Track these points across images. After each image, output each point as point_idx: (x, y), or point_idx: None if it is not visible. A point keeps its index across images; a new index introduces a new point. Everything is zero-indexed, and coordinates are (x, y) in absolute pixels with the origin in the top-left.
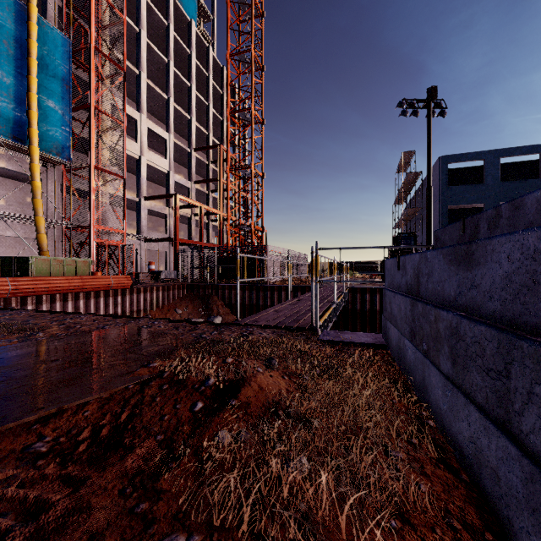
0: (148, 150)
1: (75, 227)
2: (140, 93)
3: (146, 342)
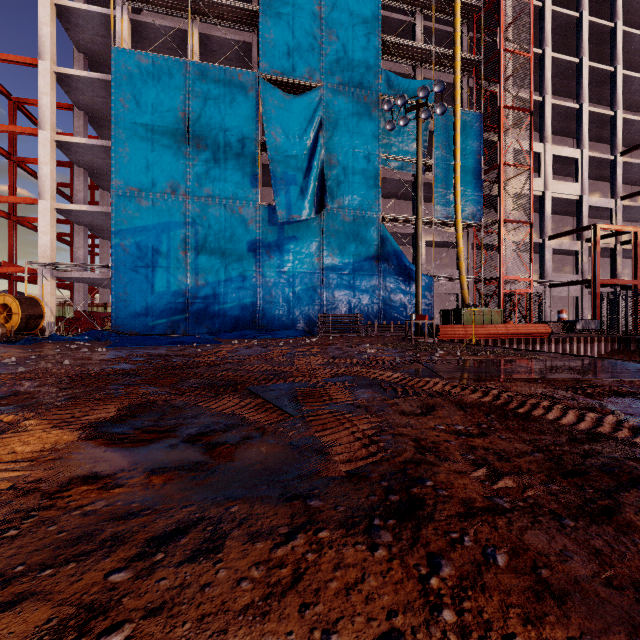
0: (552, 180)
1: (484, 280)
2: (544, 121)
3: (639, 368)
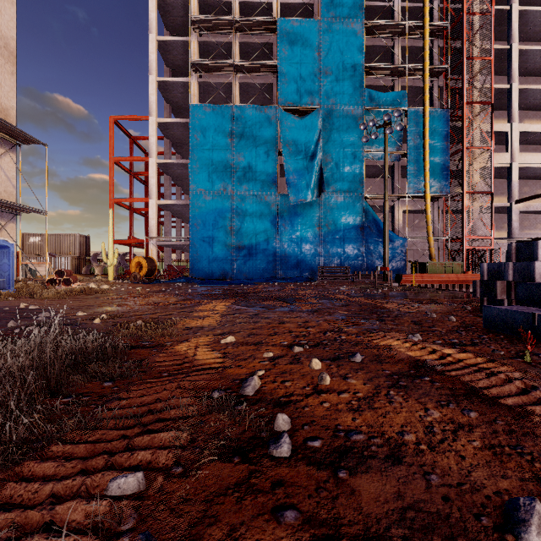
0: (520, 153)
1: (451, 239)
2: (510, 104)
3: None
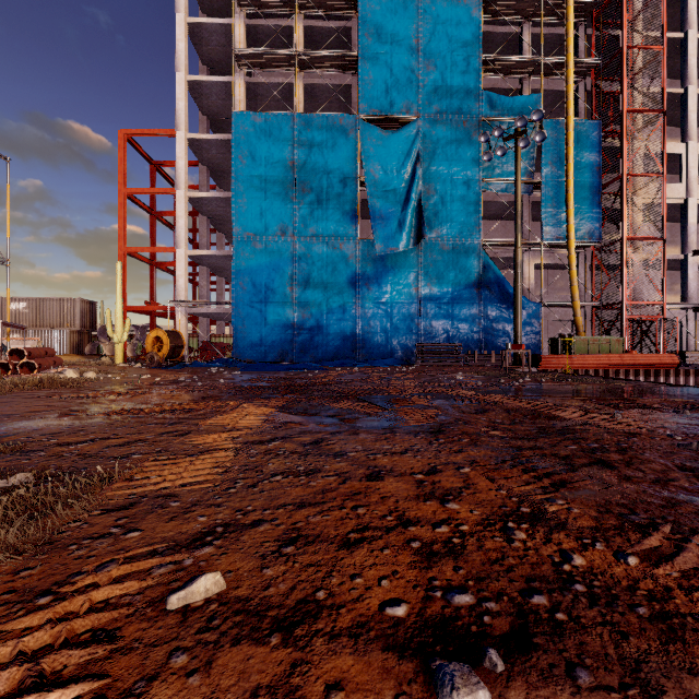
0: (698, 185)
1: (604, 305)
2: (686, 116)
3: None
